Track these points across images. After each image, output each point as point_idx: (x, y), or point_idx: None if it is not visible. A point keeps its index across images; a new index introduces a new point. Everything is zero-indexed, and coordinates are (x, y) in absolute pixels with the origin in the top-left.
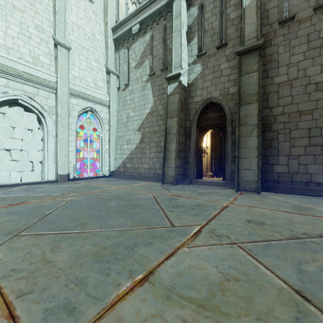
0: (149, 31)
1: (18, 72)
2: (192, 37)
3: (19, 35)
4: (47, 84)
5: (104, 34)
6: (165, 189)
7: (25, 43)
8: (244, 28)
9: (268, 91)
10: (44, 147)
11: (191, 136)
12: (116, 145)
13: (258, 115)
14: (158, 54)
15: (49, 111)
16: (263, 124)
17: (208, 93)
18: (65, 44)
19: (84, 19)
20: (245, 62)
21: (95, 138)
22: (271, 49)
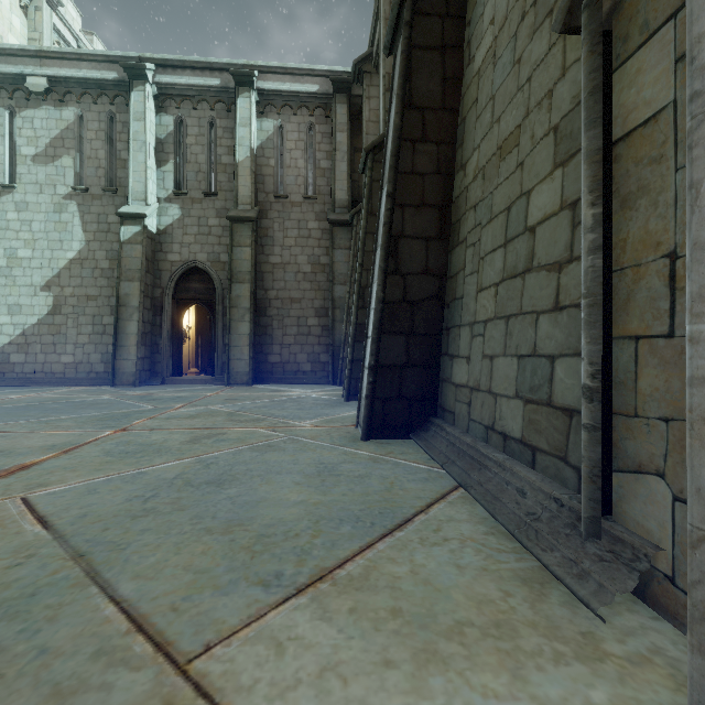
0: (73, 104)
1: None
2: (164, 159)
3: None
4: None
5: None
6: (123, 391)
7: None
8: (238, 187)
9: (264, 270)
10: None
11: (164, 312)
12: None
13: (250, 298)
14: (96, 157)
15: None
16: (259, 307)
17: (191, 253)
18: None
19: None
20: (237, 231)
21: None
22: (267, 222)
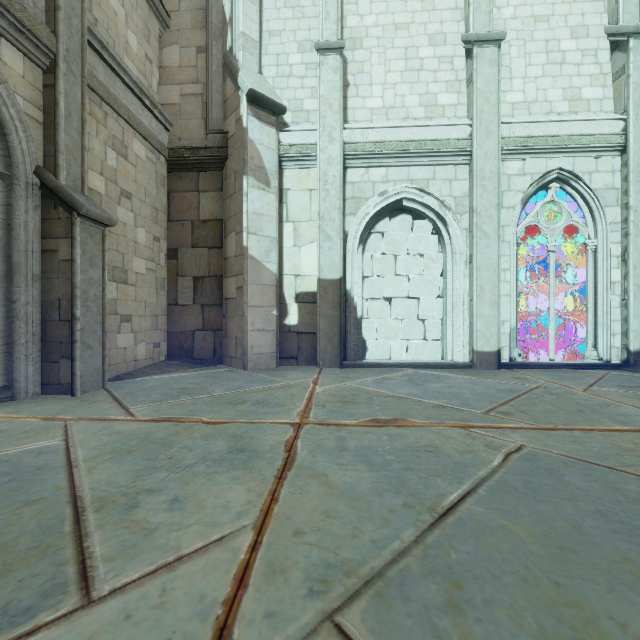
0: None
1: (402, 146)
2: None
3: (403, 74)
4: (450, 149)
5: None
6: None
7: (412, 85)
8: None
9: None
10: (445, 289)
11: None
12: None
13: None
14: None
15: (455, 208)
16: None
17: None
18: (490, 34)
19: None
20: None
21: (571, 254)
22: None
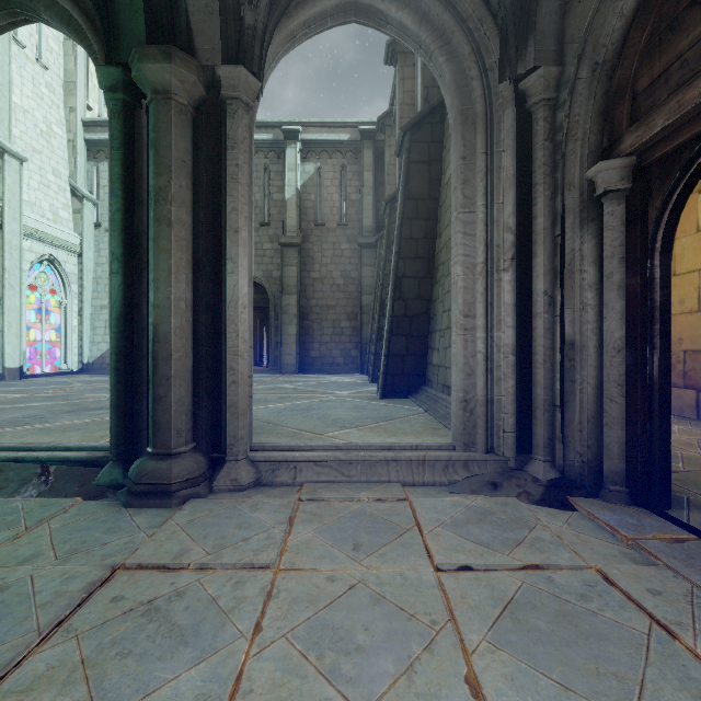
0: None
1: None
2: None
3: None
4: None
5: (66, 125)
6: None
7: None
8: (286, 219)
9: (306, 283)
10: None
11: None
12: (93, 319)
13: (297, 306)
14: None
15: None
16: (302, 313)
17: None
18: (19, 154)
19: (33, 98)
20: (287, 254)
21: (52, 306)
22: (309, 245)
